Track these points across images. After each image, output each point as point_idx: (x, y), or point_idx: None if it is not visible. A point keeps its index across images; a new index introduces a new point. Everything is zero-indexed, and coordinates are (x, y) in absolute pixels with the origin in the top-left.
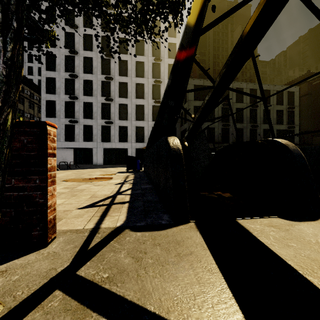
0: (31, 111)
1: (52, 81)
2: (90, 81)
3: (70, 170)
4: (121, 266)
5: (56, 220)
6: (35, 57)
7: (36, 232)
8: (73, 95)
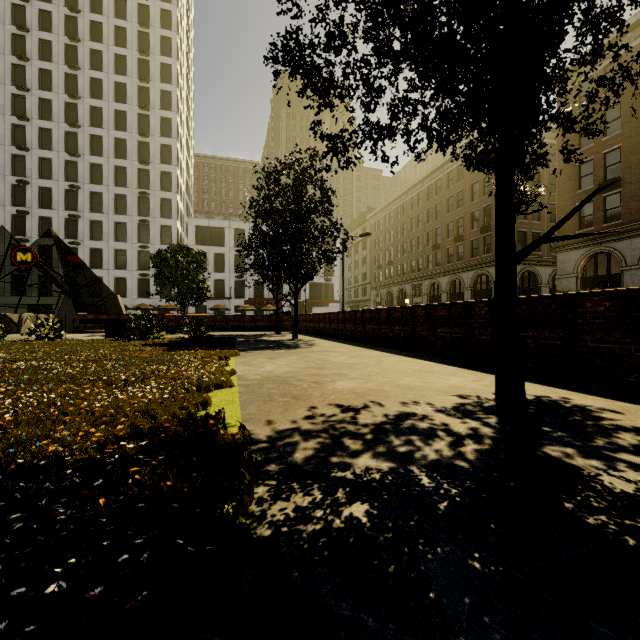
0: None
1: None
2: (49, 218)
3: None
4: None
5: None
6: None
7: None
8: (24, 236)
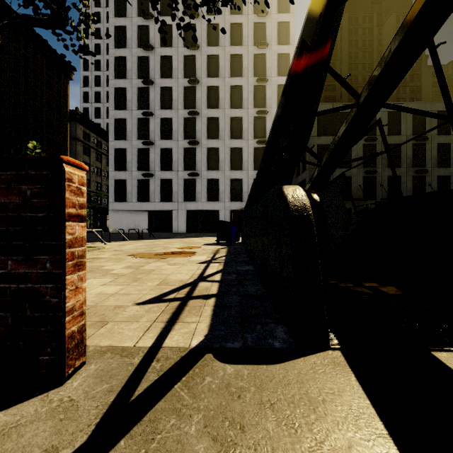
0: (98, 164)
1: (122, 123)
2: (169, 119)
3: (141, 240)
4: None
5: (85, 333)
6: (103, 95)
7: (46, 356)
8: (147, 139)
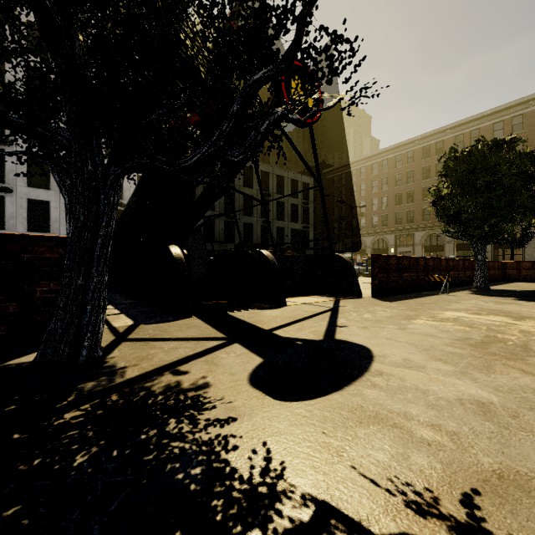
0: None
1: None
2: None
3: None
4: (154, 334)
5: None
6: None
7: None
8: None
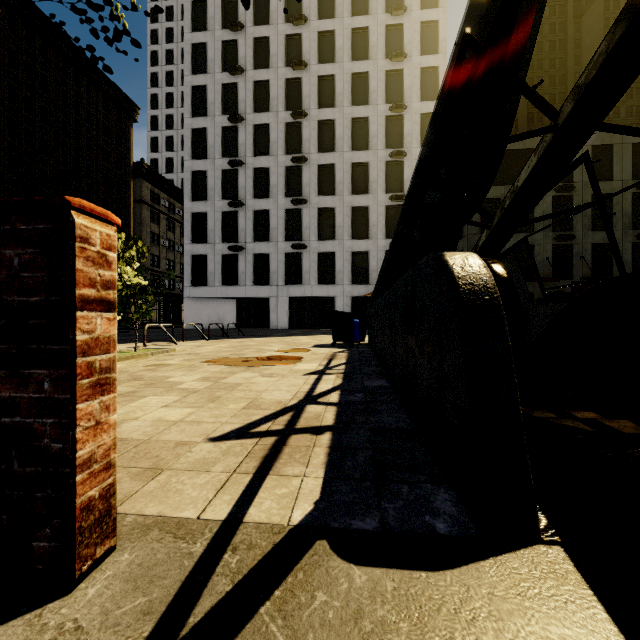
0: (170, 236)
1: (201, 178)
2: (264, 169)
3: (226, 339)
4: None
5: (114, 498)
6: (176, 141)
7: (44, 541)
8: (235, 199)
